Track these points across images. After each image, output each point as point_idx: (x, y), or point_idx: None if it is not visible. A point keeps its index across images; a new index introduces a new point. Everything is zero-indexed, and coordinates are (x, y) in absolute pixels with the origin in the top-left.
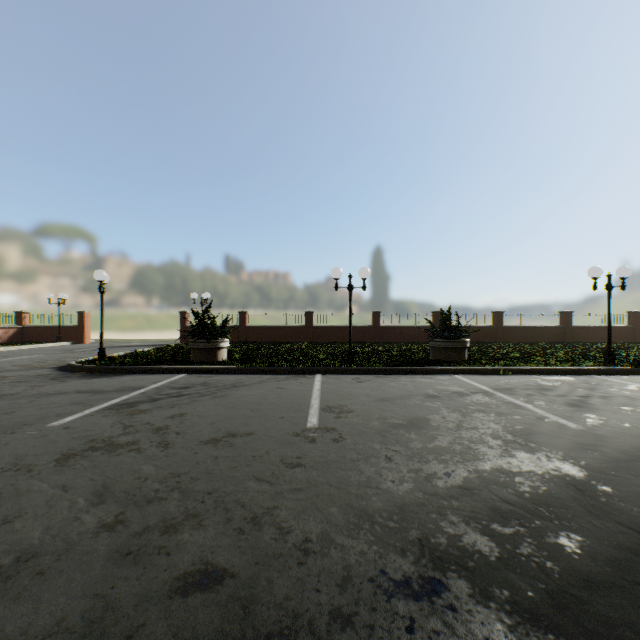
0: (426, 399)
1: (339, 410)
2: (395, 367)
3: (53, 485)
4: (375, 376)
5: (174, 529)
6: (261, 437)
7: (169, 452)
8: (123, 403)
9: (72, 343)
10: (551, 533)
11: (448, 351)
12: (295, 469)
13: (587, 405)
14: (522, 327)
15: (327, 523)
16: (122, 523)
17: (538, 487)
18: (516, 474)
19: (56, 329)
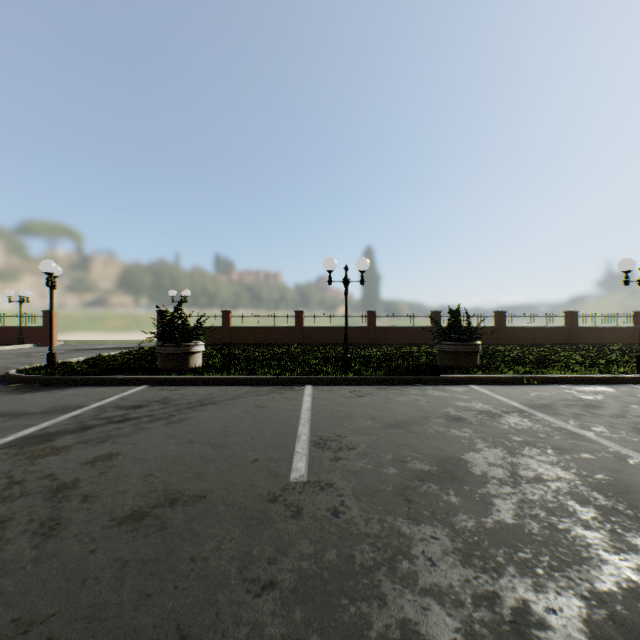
0: (450, 423)
1: (337, 445)
2: (400, 376)
3: None
4: (377, 387)
5: None
6: (216, 506)
7: (46, 550)
8: (37, 435)
9: (36, 345)
10: None
11: (458, 356)
12: (262, 600)
13: None
14: (526, 327)
15: None
16: None
17: None
18: None
19: (18, 330)
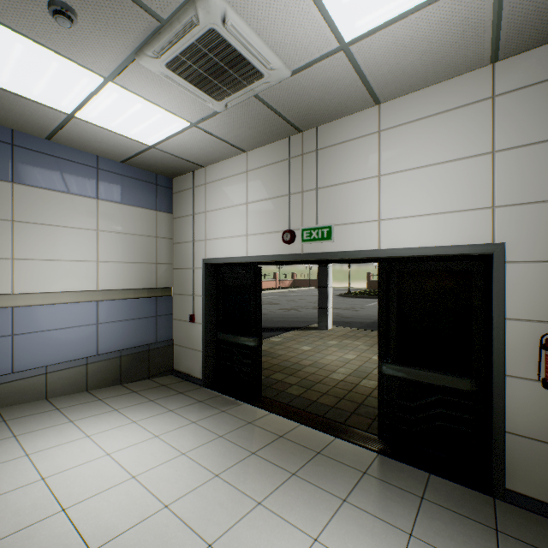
0: None
1: None
2: None
3: None
4: None
5: None
6: None
7: None
8: None
9: (315, 288)
10: None
11: None
12: None
13: None
14: None
15: None
16: None
17: None
18: None
19: (307, 281)
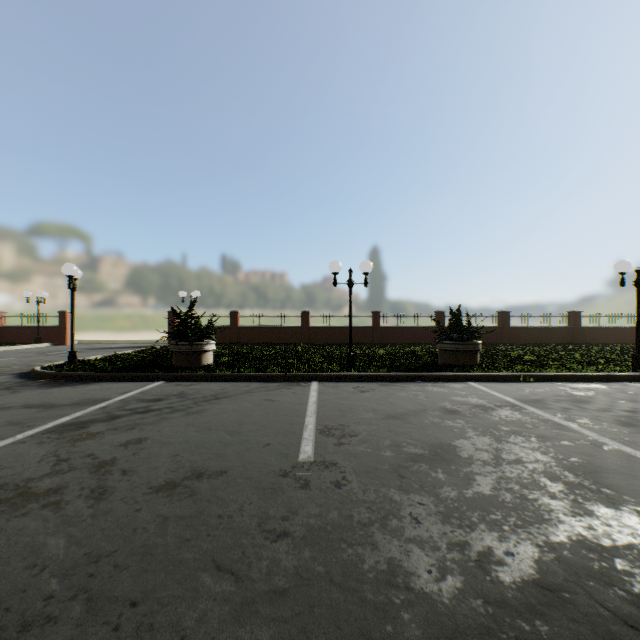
0: (445, 415)
1: (340, 433)
2: (402, 373)
3: None
4: (379, 384)
5: None
6: (236, 479)
7: (100, 509)
8: (72, 423)
9: (52, 344)
10: None
11: (459, 354)
12: (278, 544)
13: None
14: (529, 327)
15: None
16: None
17: None
18: (613, 553)
19: (35, 330)
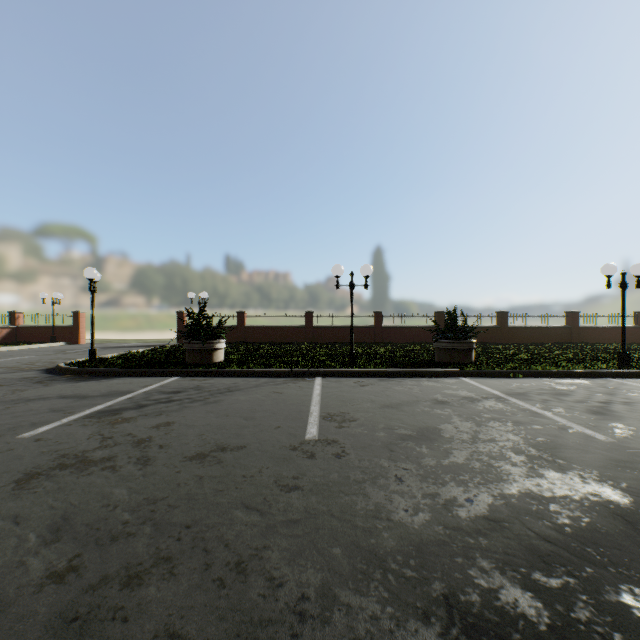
0: (435, 405)
1: (341, 418)
2: (399, 369)
3: (4, 515)
4: (378, 379)
5: (138, 580)
6: (254, 451)
7: (148, 471)
8: (106, 410)
9: (67, 344)
10: (609, 587)
11: (454, 352)
12: (291, 493)
13: (611, 412)
14: (527, 327)
15: (329, 571)
16: (75, 571)
17: (579, 518)
18: (550, 500)
19: (50, 329)
